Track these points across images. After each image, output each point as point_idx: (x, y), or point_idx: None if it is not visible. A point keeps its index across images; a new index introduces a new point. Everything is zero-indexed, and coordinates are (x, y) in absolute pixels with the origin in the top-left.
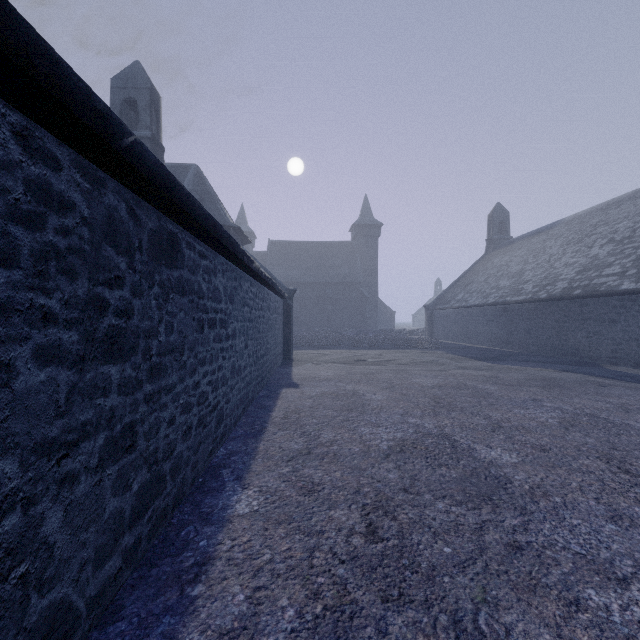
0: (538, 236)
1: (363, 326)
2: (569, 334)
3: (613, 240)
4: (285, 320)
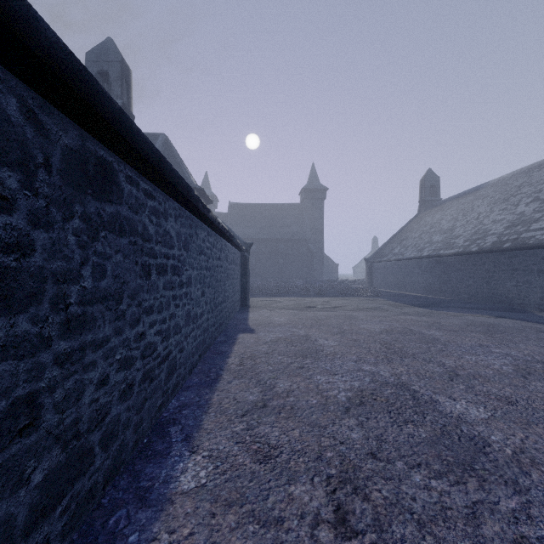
0: (466, 197)
1: (311, 277)
2: (499, 283)
3: (538, 198)
4: (242, 270)
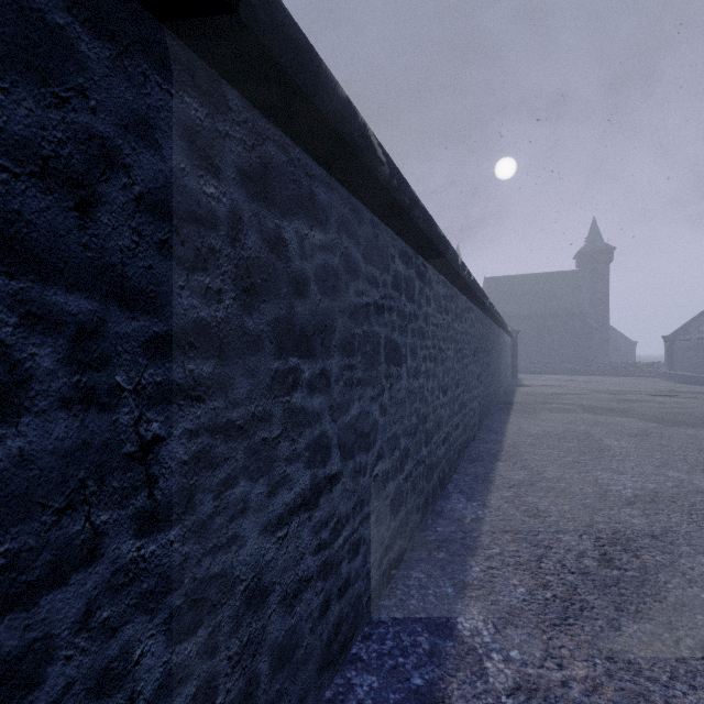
0: None
1: (589, 358)
2: None
3: None
4: (512, 352)
